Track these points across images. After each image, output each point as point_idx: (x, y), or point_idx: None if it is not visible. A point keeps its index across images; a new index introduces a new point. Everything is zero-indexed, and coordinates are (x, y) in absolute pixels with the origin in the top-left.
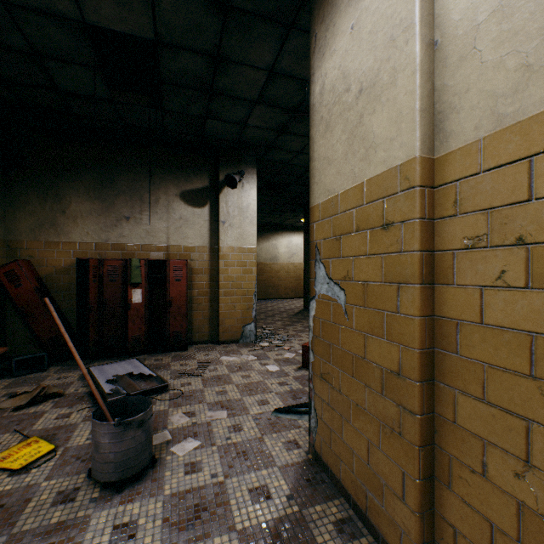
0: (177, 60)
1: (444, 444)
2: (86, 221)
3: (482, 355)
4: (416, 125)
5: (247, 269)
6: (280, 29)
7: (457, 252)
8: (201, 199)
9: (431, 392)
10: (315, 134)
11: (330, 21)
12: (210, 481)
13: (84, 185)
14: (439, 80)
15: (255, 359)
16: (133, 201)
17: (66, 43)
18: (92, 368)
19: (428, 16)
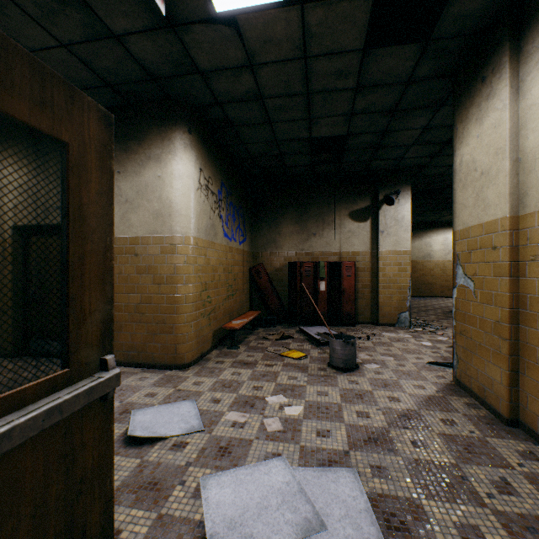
0: (357, 139)
1: (523, 355)
2: (290, 238)
3: (536, 309)
4: (506, 201)
5: (402, 267)
6: (431, 109)
7: (527, 262)
8: (364, 215)
9: (516, 330)
10: (456, 188)
11: (465, 125)
12: (389, 378)
13: (289, 216)
14: (520, 178)
15: (410, 337)
16: (317, 222)
17: (298, 147)
18: (301, 327)
19: (514, 147)
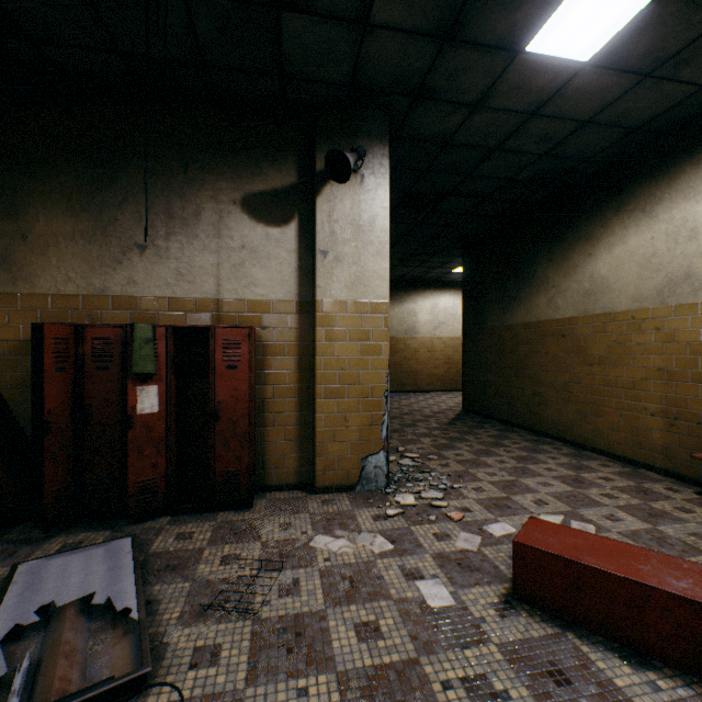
0: None
1: None
2: (64, 254)
3: None
4: None
5: (371, 344)
6: None
7: None
8: (282, 209)
9: None
10: None
11: None
12: None
13: (61, 186)
14: None
15: (389, 552)
16: (151, 214)
17: None
18: (21, 568)
19: None
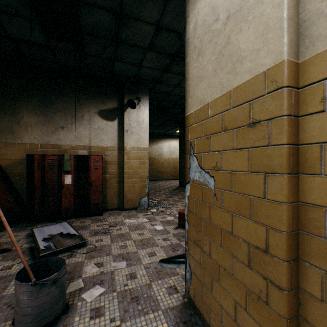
0: (92, 16)
1: (311, 318)
2: (34, 129)
3: None
4: (284, 32)
5: (143, 161)
6: None
7: (326, 145)
8: (112, 115)
9: (296, 269)
10: (190, 60)
11: None
12: (109, 325)
13: (32, 105)
14: None
15: (147, 221)
16: (66, 116)
17: (11, 0)
18: (34, 229)
19: None
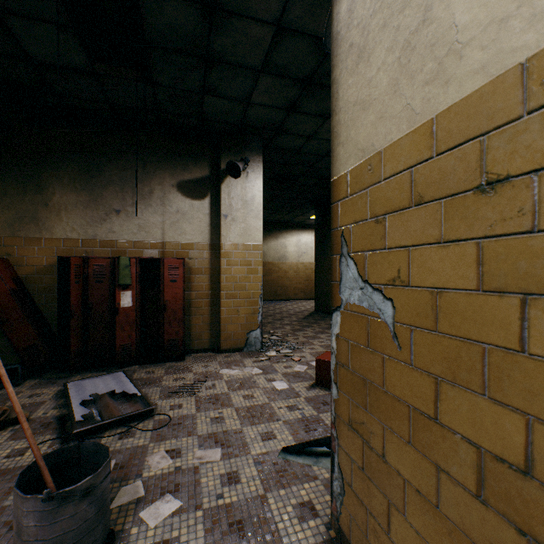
0: (163, 13)
1: None
2: (71, 215)
3: None
4: None
5: (252, 268)
6: None
7: None
8: (201, 190)
9: None
10: (340, 74)
11: None
12: None
13: (69, 175)
14: None
15: (260, 373)
16: (123, 192)
17: None
18: (69, 384)
19: None
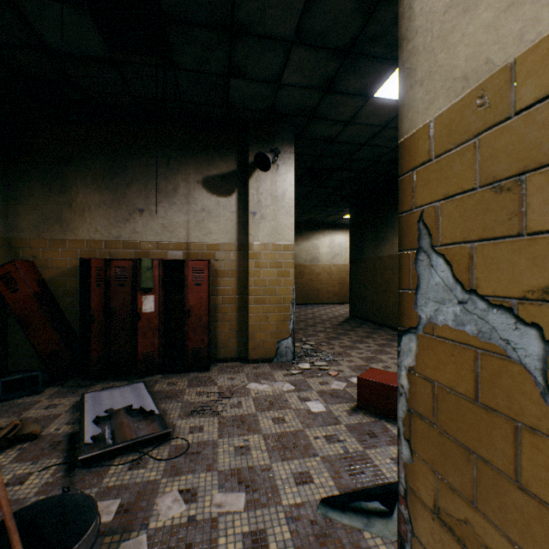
0: None
1: None
2: (94, 215)
3: None
4: None
5: (283, 270)
6: None
7: None
8: (227, 186)
9: None
10: None
11: None
12: None
13: (92, 173)
14: None
15: (292, 390)
16: (147, 190)
17: None
18: (87, 395)
19: None
